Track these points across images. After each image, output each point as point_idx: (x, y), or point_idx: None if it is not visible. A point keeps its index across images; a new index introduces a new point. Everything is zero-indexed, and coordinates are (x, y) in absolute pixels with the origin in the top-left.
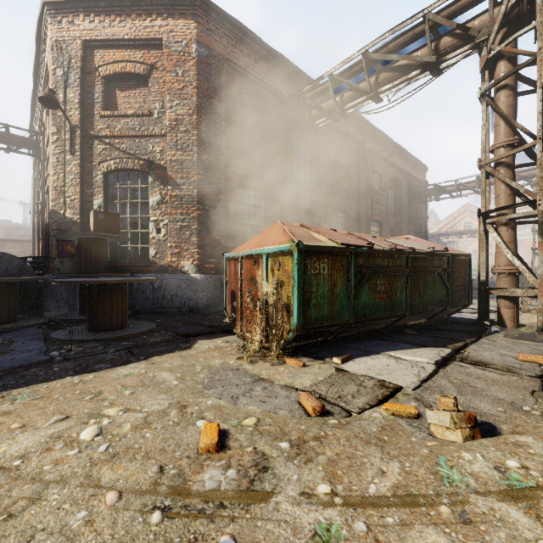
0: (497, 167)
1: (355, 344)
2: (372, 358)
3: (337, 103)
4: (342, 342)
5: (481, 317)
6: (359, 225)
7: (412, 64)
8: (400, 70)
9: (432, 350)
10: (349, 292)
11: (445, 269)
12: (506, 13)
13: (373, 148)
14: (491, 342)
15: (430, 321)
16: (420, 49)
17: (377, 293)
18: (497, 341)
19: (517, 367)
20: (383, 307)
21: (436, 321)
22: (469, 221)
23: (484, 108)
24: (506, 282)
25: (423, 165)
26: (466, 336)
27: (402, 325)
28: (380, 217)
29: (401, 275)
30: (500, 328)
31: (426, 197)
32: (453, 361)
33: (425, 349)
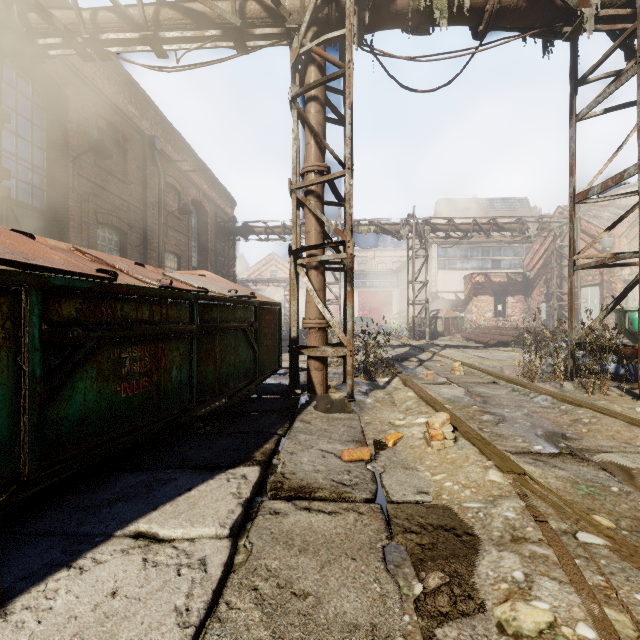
0: (308, 196)
1: (59, 513)
2: (78, 571)
3: (85, 21)
4: (26, 511)
5: (292, 385)
6: (145, 254)
7: (211, 16)
8: (193, 17)
9: (228, 484)
10: (24, 393)
11: (252, 323)
12: (318, 6)
13: (168, 152)
14: (307, 426)
15: (233, 400)
16: (221, 0)
17: (122, 381)
18: (313, 422)
19: (347, 484)
20: (138, 407)
21: (241, 398)
22: (275, 271)
23: (296, 117)
24: (317, 338)
25: (232, 198)
26: (278, 421)
27: (189, 418)
28: (179, 249)
29: (181, 336)
30: (311, 397)
31: (235, 235)
32: (263, 502)
33: (217, 484)
